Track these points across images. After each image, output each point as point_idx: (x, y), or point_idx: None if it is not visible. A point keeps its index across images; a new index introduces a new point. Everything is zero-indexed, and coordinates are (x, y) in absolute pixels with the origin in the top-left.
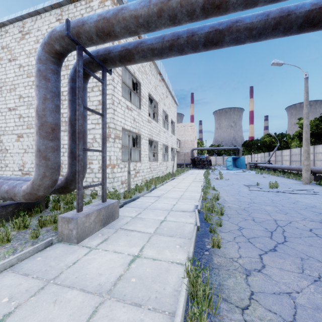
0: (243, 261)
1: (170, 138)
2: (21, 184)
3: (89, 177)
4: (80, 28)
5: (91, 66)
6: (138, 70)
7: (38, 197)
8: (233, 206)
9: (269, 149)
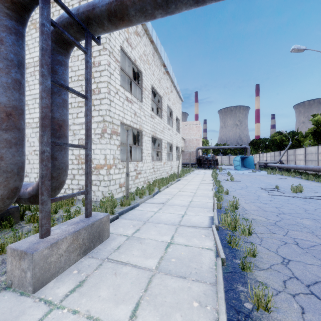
0: None
1: (175, 136)
2: None
3: (82, 179)
4: None
5: (71, 31)
6: (140, 58)
7: None
8: (259, 219)
9: (280, 148)
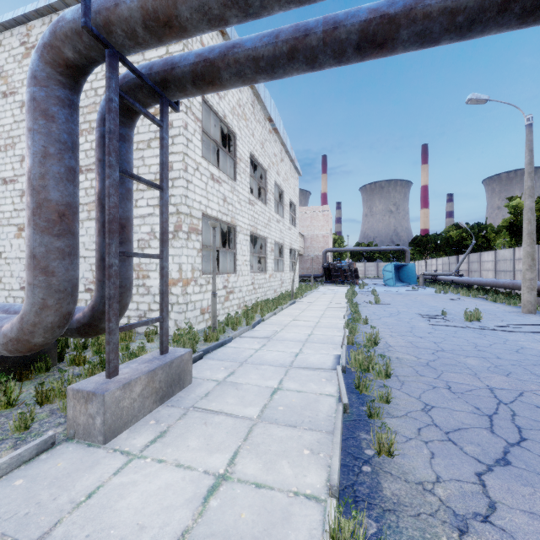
0: (446, 491)
1: (288, 231)
2: (2, 321)
3: (144, 302)
4: (112, 12)
5: (139, 95)
6: (232, 112)
7: (35, 348)
8: (406, 358)
9: (458, 250)
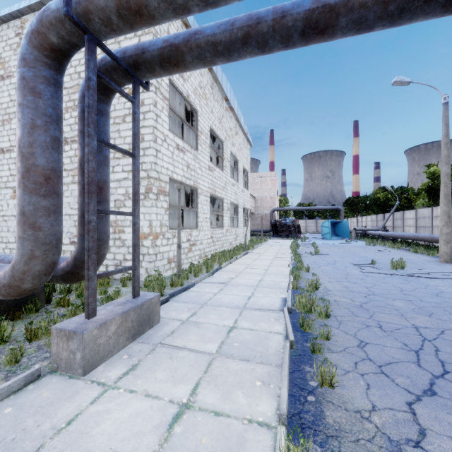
0: (381, 419)
1: (242, 193)
2: None
3: (119, 252)
4: (90, 2)
5: (114, 76)
6: (194, 92)
7: (24, 292)
8: (343, 300)
9: (384, 209)
